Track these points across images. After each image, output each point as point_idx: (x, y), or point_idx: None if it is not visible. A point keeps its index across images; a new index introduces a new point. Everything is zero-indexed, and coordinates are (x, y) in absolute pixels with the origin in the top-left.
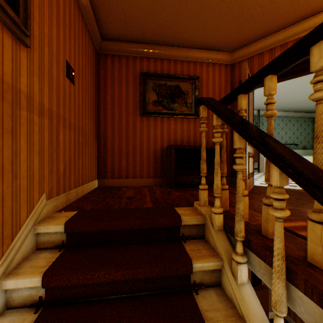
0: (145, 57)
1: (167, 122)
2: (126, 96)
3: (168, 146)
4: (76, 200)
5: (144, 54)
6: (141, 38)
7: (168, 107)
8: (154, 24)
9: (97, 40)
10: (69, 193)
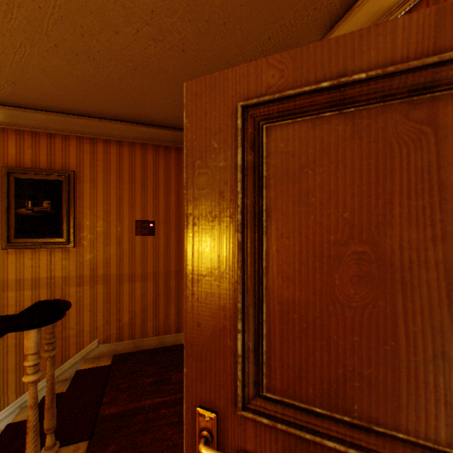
0: None
1: None
2: None
3: None
4: (153, 348)
5: None
6: None
7: None
8: None
9: None
10: (141, 339)
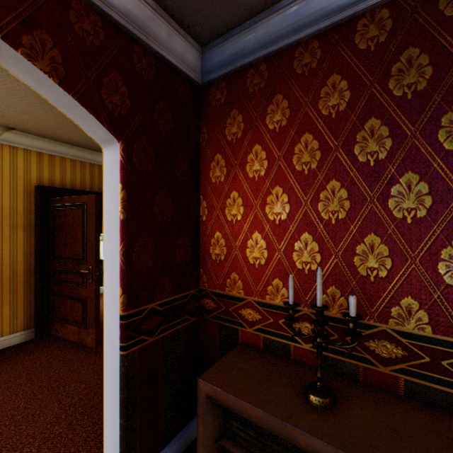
0: None
1: None
2: None
3: None
4: None
5: None
6: None
7: None
8: None
9: None
10: None
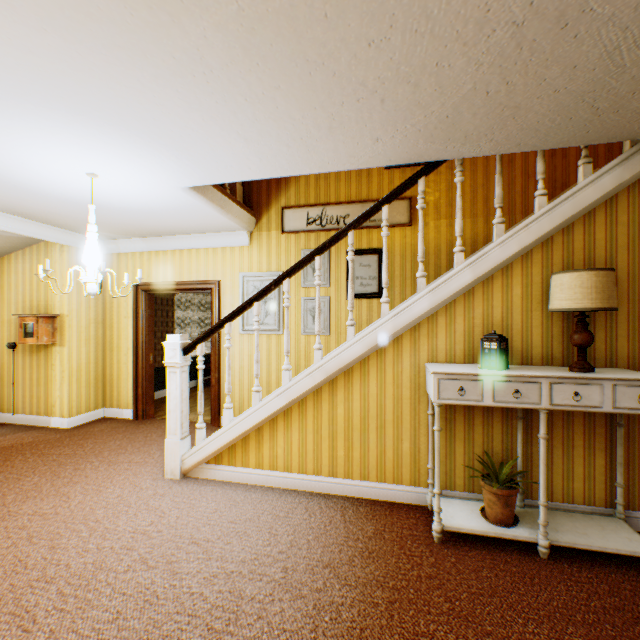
0: None
1: None
2: None
3: None
4: None
5: None
6: None
7: None
8: None
9: None
10: None
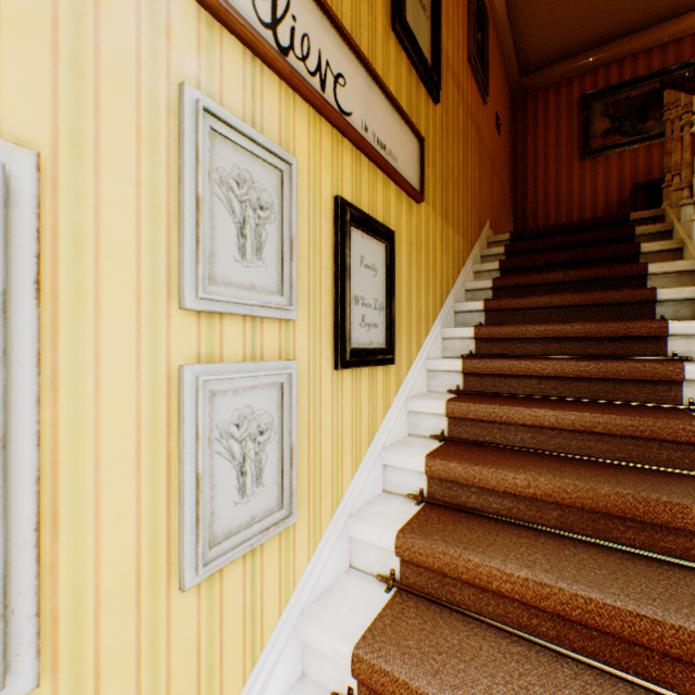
0: (587, 72)
1: (629, 158)
2: (555, 139)
3: (630, 189)
4: None
5: (585, 67)
6: (579, 47)
7: (632, 132)
8: (601, 19)
9: (514, 81)
10: None
